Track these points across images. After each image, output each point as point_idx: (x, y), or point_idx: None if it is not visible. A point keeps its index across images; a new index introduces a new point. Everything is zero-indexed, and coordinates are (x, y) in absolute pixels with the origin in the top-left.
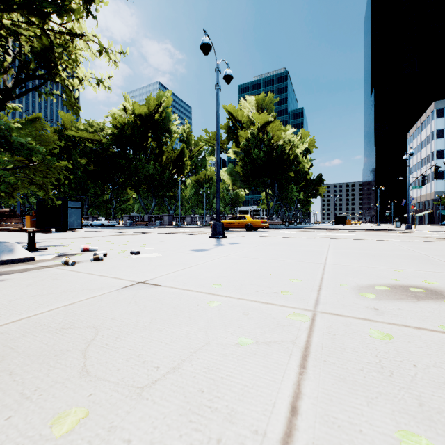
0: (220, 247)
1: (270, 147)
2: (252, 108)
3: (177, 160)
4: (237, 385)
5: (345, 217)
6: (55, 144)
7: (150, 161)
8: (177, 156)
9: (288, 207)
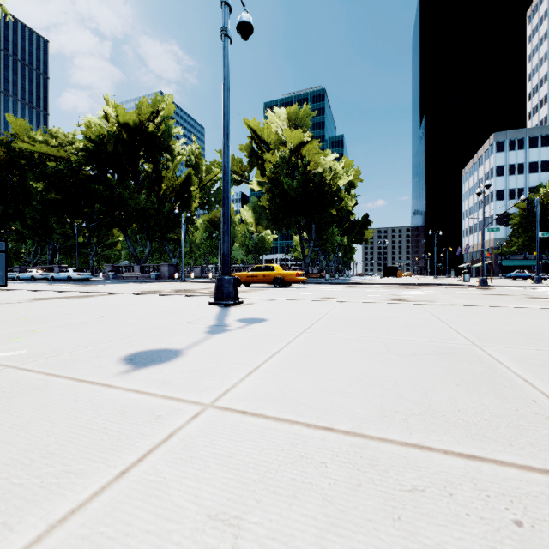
0: (215, 337)
1: (305, 175)
2: (283, 124)
3: (181, 190)
4: None
5: (395, 269)
6: (0, 162)
7: (142, 190)
8: (181, 184)
9: (326, 255)
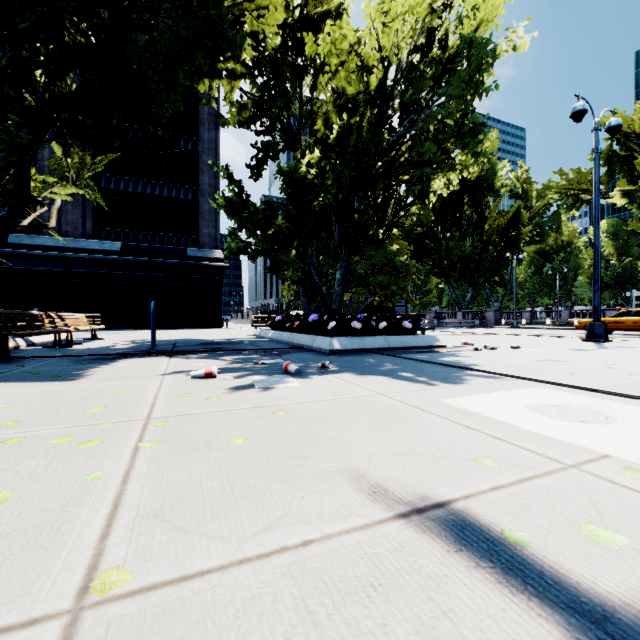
0: (603, 349)
1: None
2: None
3: (507, 228)
4: (627, 377)
5: None
6: None
7: (466, 237)
8: (507, 221)
9: None
